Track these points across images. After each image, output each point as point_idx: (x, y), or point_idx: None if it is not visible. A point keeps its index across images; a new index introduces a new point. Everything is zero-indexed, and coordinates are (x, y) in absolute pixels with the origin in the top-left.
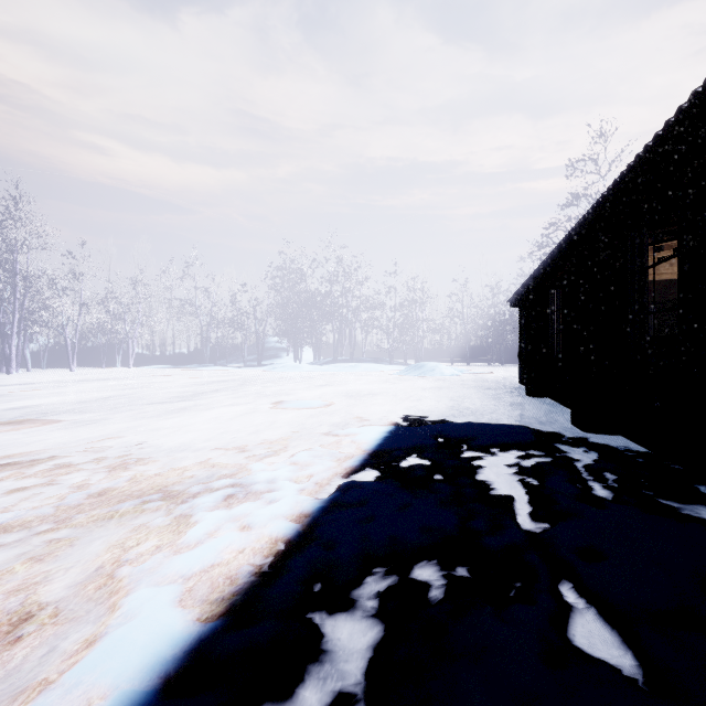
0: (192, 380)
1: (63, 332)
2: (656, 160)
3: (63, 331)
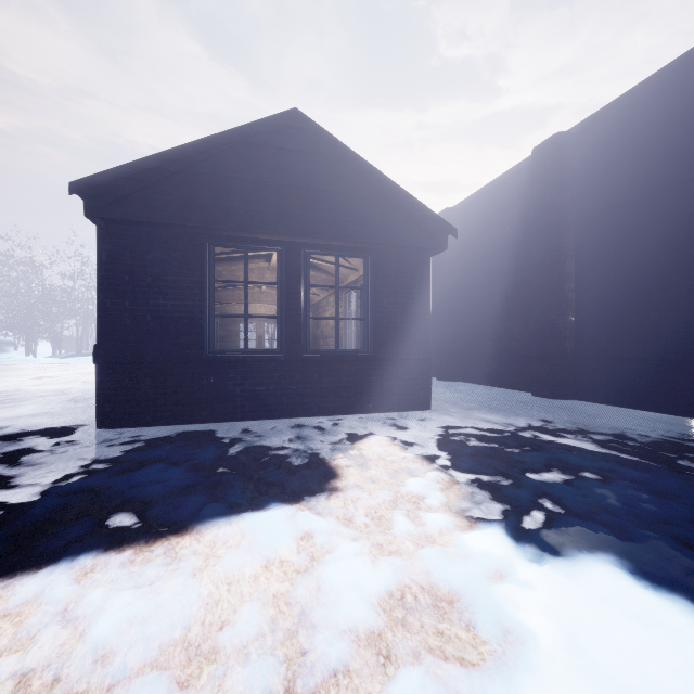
0: None
1: None
2: None
3: None
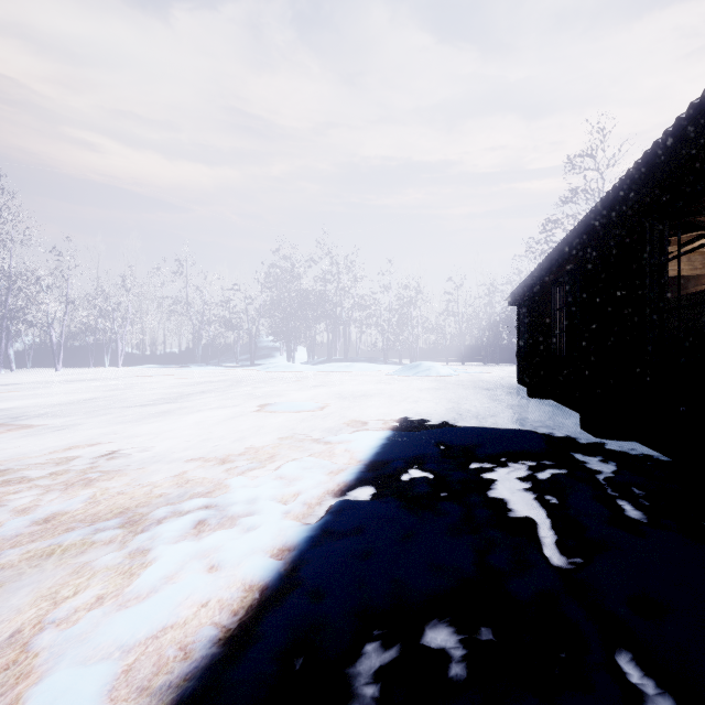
0: (181, 380)
1: (48, 331)
2: (689, 135)
3: (48, 330)
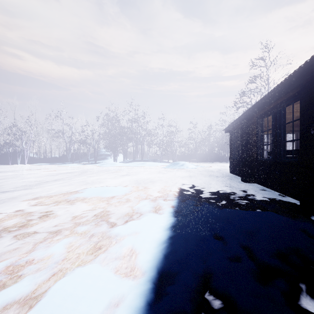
0: (51, 172)
1: None
2: None
3: None
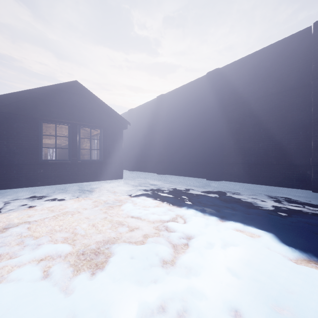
0: None
1: None
2: None
3: None
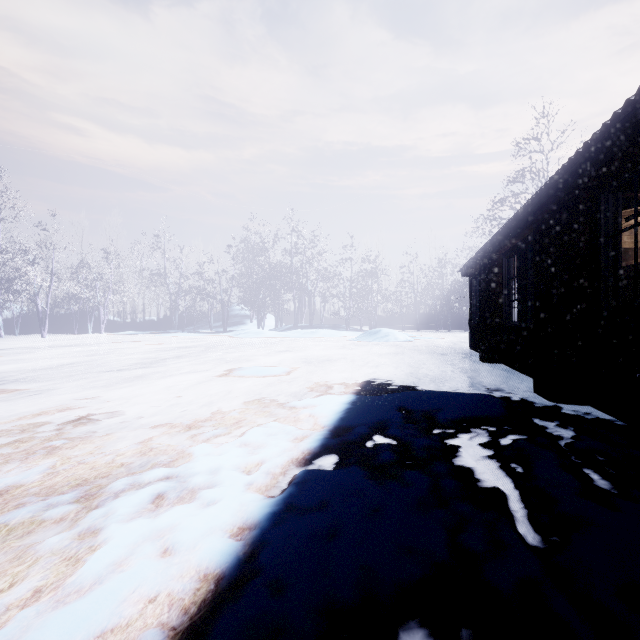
0: (157, 345)
1: (34, 300)
2: None
3: (34, 299)
